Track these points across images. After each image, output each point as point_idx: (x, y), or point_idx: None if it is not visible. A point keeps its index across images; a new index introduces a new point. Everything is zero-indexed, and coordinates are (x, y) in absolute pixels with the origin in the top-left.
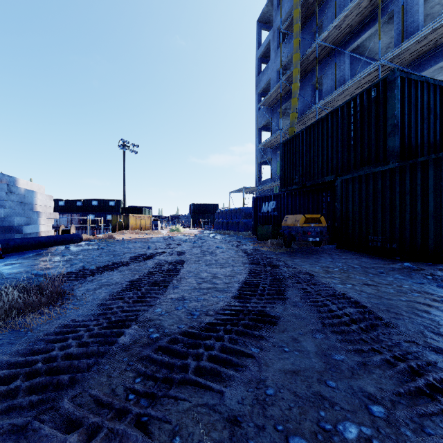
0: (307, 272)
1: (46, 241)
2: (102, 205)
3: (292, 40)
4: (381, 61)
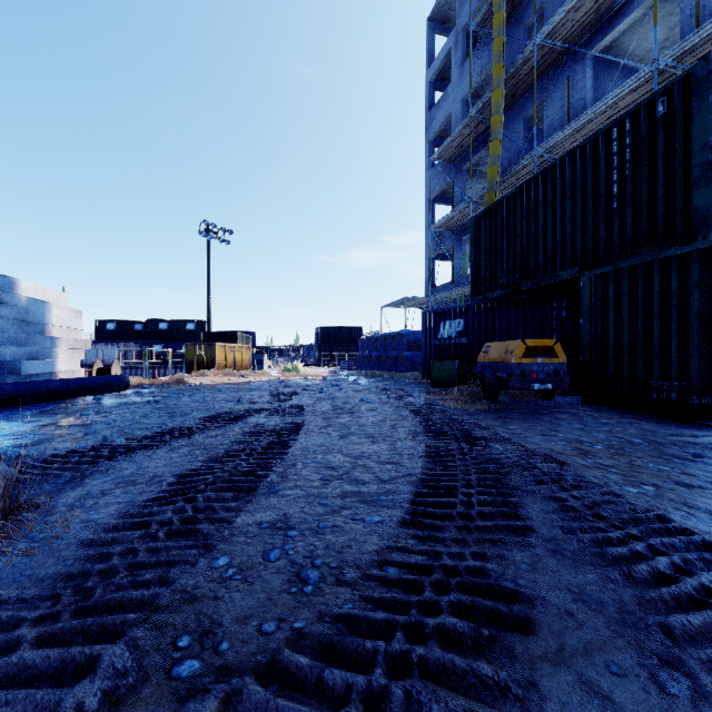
0: (547, 454)
1: (60, 389)
2: (174, 330)
3: (489, 45)
4: (660, 62)
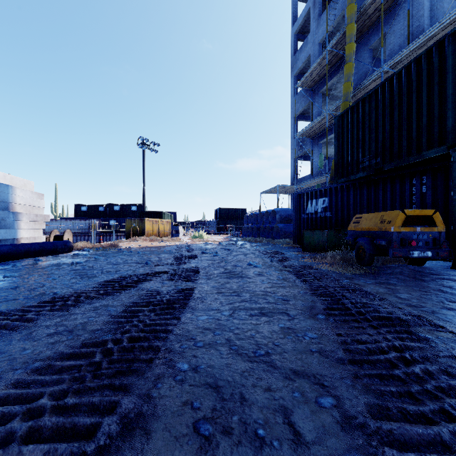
0: None
1: (10, 252)
2: (124, 211)
3: None
4: None
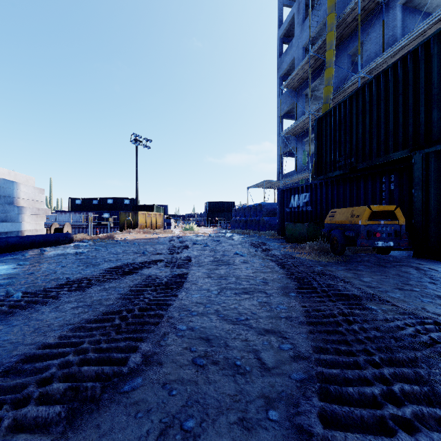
0: (438, 322)
1: (17, 243)
2: (117, 204)
3: (322, 7)
4: None
